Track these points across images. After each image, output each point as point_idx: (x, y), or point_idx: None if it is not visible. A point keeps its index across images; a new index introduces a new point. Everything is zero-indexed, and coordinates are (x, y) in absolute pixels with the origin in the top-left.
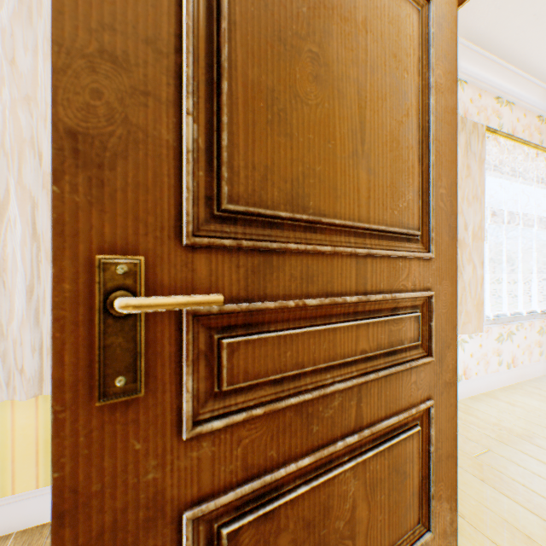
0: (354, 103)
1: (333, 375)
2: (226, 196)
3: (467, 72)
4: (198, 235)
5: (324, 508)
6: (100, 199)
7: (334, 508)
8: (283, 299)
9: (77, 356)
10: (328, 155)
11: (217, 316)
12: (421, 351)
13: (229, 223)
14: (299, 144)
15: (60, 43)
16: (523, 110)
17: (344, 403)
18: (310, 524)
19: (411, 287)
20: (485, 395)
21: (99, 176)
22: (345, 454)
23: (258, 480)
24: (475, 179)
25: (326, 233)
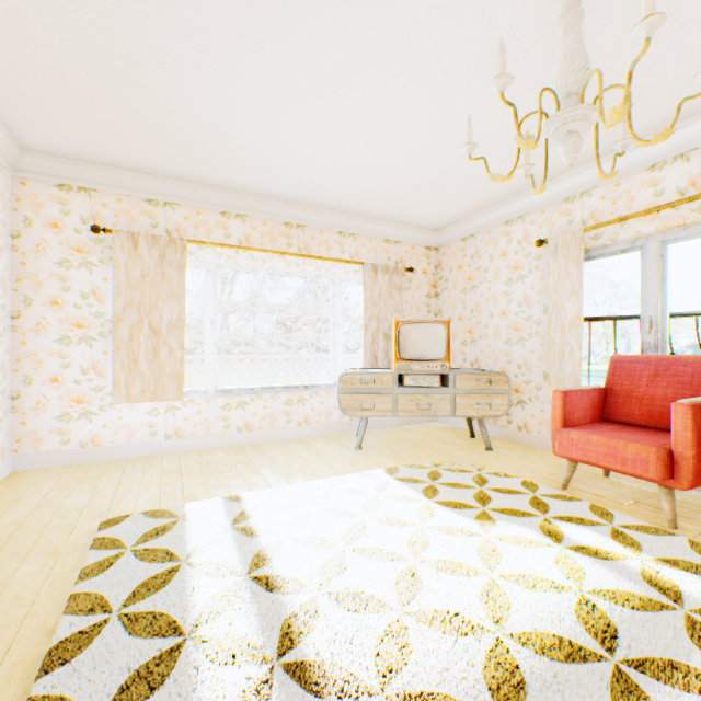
0: None
1: None
2: None
3: (175, 197)
4: None
5: None
6: None
7: None
8: None
9: None
10: None
11: None
12: None
13: None
14: None
15: None
16: (263, 220)
17: None
18: None
19: None
20: (198, 451)
21: None
22: None
23: None
24: (174, 282)
25: None
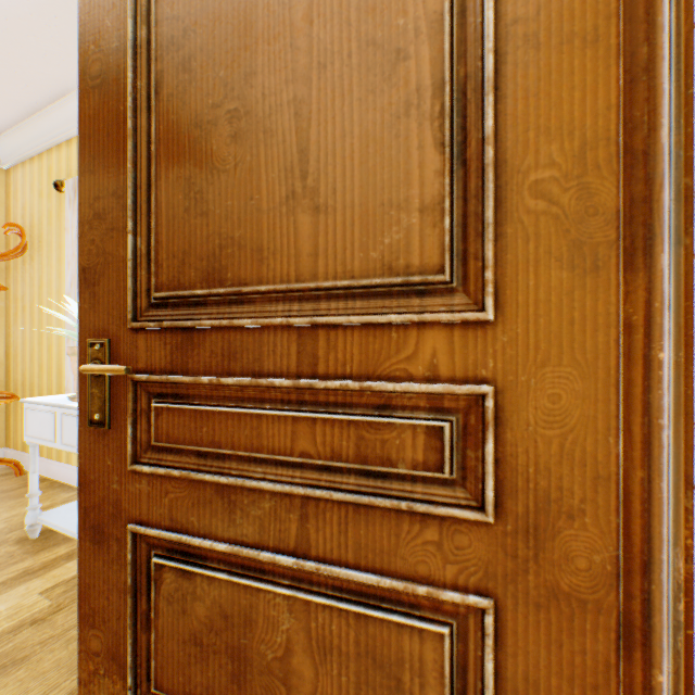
0: (290, 132)
1: (265, 471)
2: (154, 287)
3: None
4: (141, 321)
5: (246, 616)
6: (95, 304)
7: (260, 627)
8: (205, 375)
9: (87, 397)
10: (251, 215)
11: (153, 384)
12: (464, 496)
13: (163, 307)
14: (216, 217)
15: (82, 221)
16: None
17: (279, 511)
18: (228, 618)
19: (426, 375)
20: None
21: (95, 291)
22: (286, 576)
23: (177, 535)
24: None
25: (257, 303)
